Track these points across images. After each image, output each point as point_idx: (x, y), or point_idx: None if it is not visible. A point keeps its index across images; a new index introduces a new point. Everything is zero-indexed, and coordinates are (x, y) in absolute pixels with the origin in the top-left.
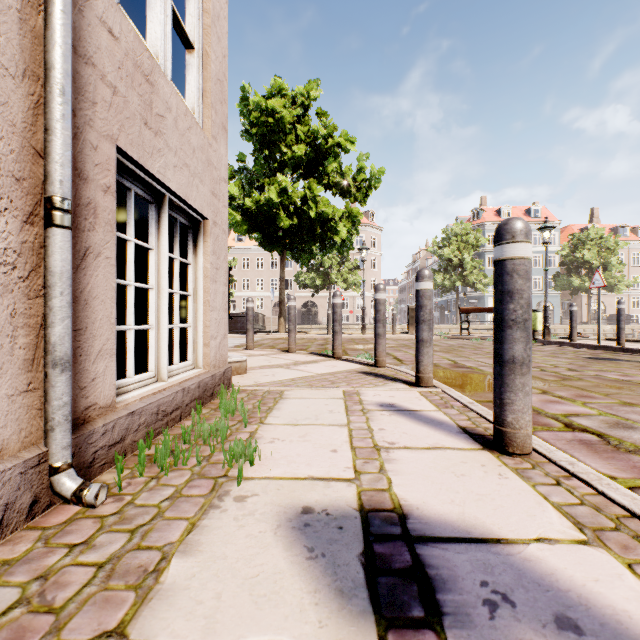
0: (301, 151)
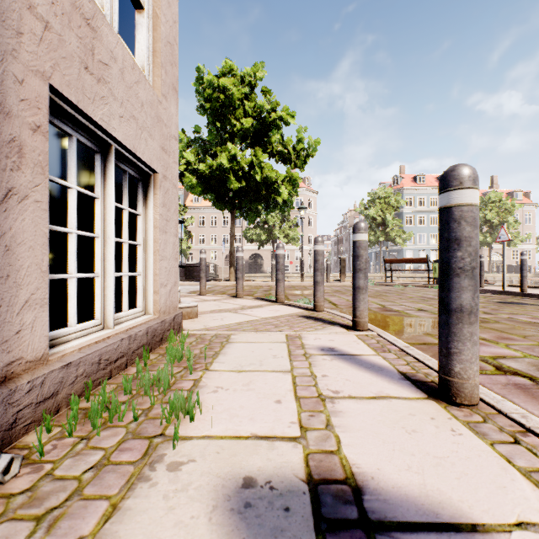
0: (248, 123)
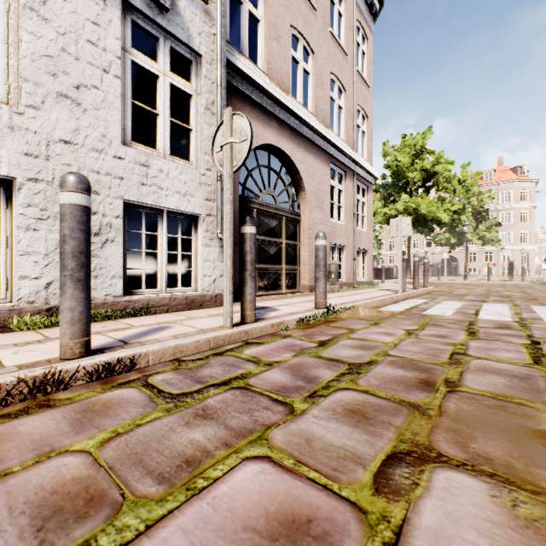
0: (417, 175)
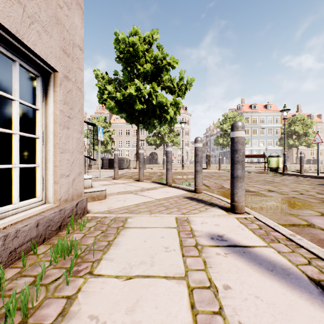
0: (148, 67)
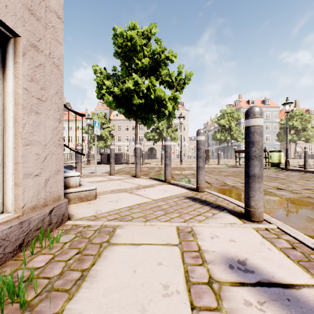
0: (146, 62)
